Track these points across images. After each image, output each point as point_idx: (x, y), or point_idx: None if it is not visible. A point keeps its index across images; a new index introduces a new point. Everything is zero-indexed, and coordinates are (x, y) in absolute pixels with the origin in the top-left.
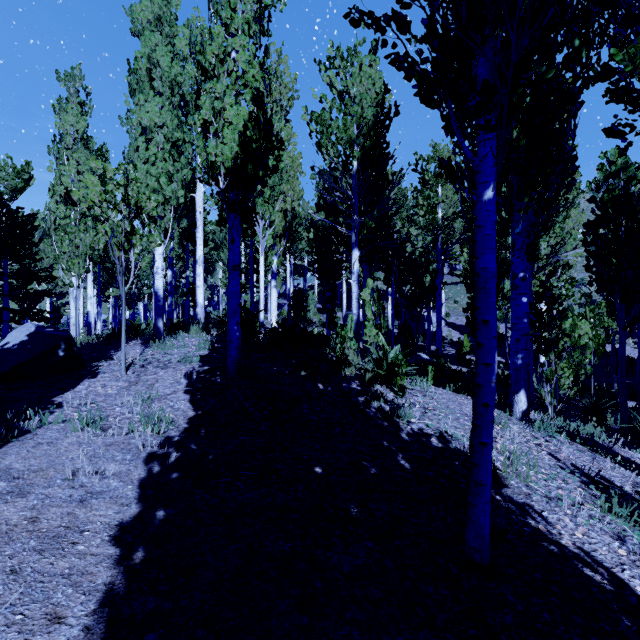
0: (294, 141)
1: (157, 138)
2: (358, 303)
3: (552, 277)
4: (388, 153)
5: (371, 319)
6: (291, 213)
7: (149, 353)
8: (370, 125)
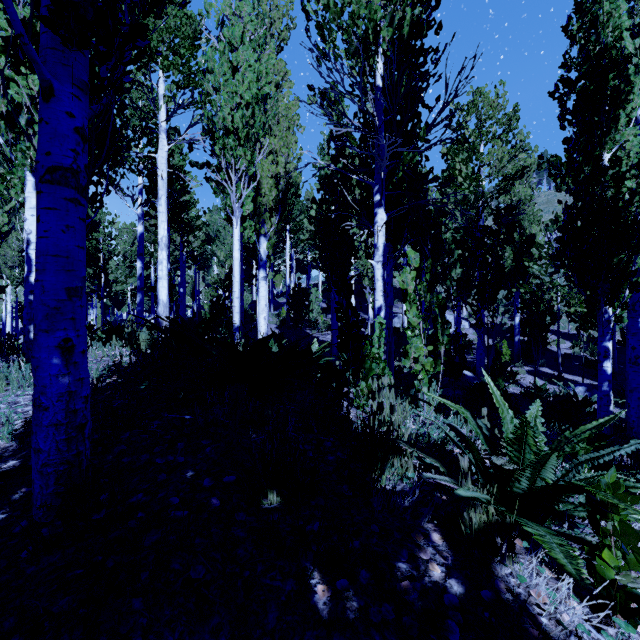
0: (289, 82)
1: None
2: (385, 298)
3: None
4: (436, 48)
5: (417, 325)
6: (285, 179)
7: None
8: None
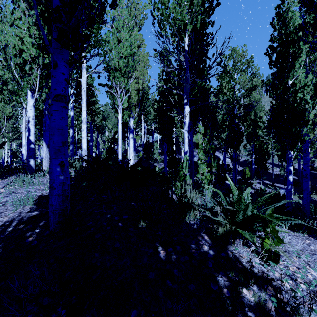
0: (144, 44)
1: (22, 5)
2: (189, 147)
3: (314, 130)
4: (212, 32)
5: (203, 159)
6: (142, 90)
7: (2, 190)
8: (200, 4)
